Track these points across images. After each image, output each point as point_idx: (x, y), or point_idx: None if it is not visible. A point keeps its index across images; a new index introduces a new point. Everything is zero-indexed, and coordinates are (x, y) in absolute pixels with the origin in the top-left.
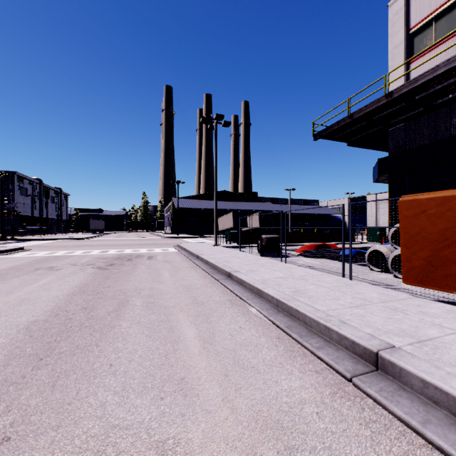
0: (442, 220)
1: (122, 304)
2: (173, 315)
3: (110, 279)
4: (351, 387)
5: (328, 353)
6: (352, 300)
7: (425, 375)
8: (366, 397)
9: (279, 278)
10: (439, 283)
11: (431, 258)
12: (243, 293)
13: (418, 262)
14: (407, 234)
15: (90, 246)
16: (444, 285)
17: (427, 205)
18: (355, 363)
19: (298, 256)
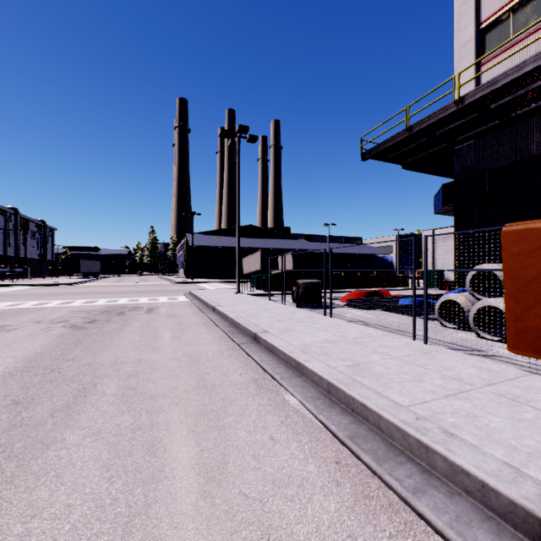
0: None
1: (83, 392)
2: (162, 413)
3: (81, 345)
4: None
5: (436, 504)
6: (442, 381)
7: None
8: None
9: (326, 343)
10: None
11: None
12: (275, 367)
13: (536, 322)
14: (517, 280)
15: (74, 295)
16: None
17: None
18: (495, 533)
19: (344, 307)
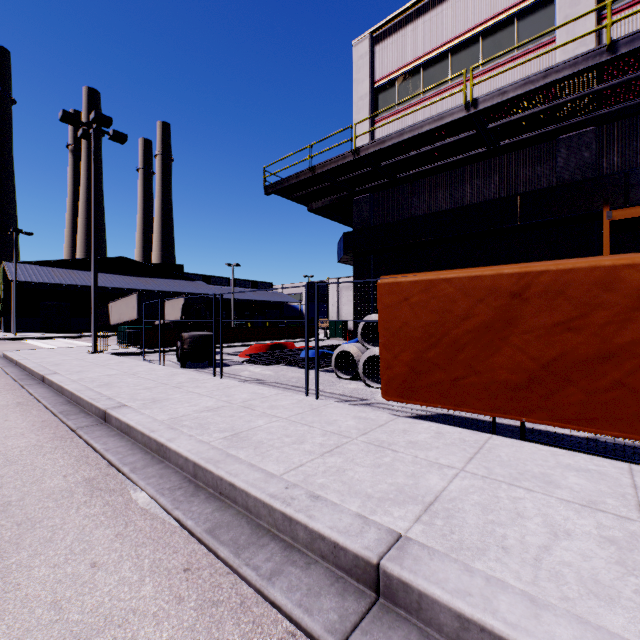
0: (427, 311)
1: None
2: None
3: None
4: None
5: (290, 584)
6: (323, 438)
7: (462, 603)
8: None
9: (206, 412)
10: (424, 396)
11: (415, 362)
12: (126, 455)
13: (401, 369)
14: (388, 330)
15: None
16: (429, 397)
17: (410, 291)
18: (341, 594)
19: (242, 364)
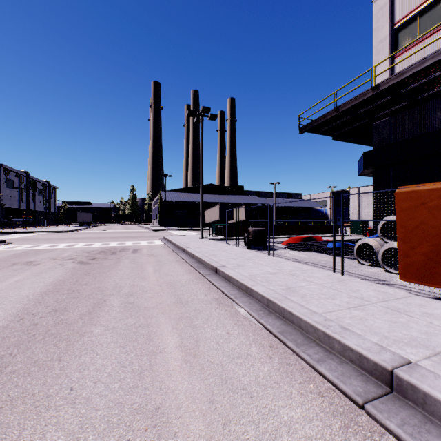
0: None
1: (98, 305)
2: (153, 318)
3: (89, 275)
4: (365, 418)
5: (330, 367)
6: (348, 299)
7: None
8: (386, 433)
9: (268, 274)
10: None
11: (432, 253)
12: (230, 290)
13: (418, 258)
14: (405, 228)
15: (75, 239)
16: None
17: (427, 197)
18: (364, 381)
19: (284, 249)
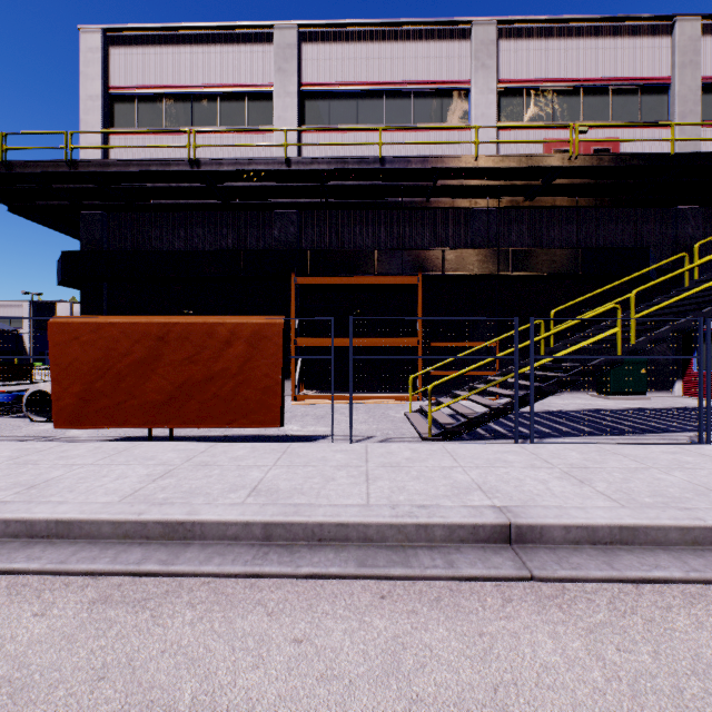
0: (96, 349)
1: None
2: None
3: None
4: None
5: None
6: None
7: (9, 514)
8: None
9: None
10: (93, 421)
11: (85, 393)
12: None
13: (72, 399)
14: (60, 366)
15: None
16: (97, 421)
17: (81, 331)
18: None
19: None
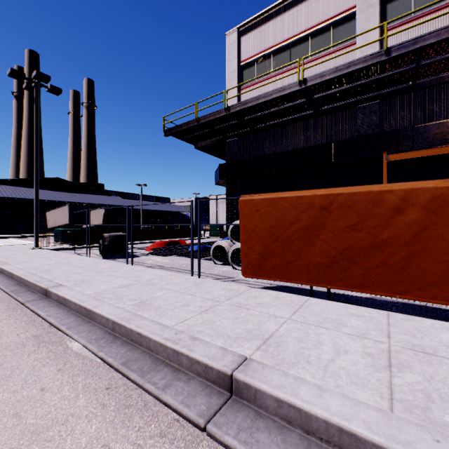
0: (270, 218)
1: None
2: None
3: None
4: (206, 442)
5: (177, 391)
6: (202, 303)
7: (279, 392)
8: None
9: (121, 288)
10: (269, 274)
11: (263, 252)
12: (63, 319)
13: (254, 256)
14: (246, 231)
15: None
16: (271, 274)
17: (260, 205)
18: (208, 395)
19: (148, 255)
